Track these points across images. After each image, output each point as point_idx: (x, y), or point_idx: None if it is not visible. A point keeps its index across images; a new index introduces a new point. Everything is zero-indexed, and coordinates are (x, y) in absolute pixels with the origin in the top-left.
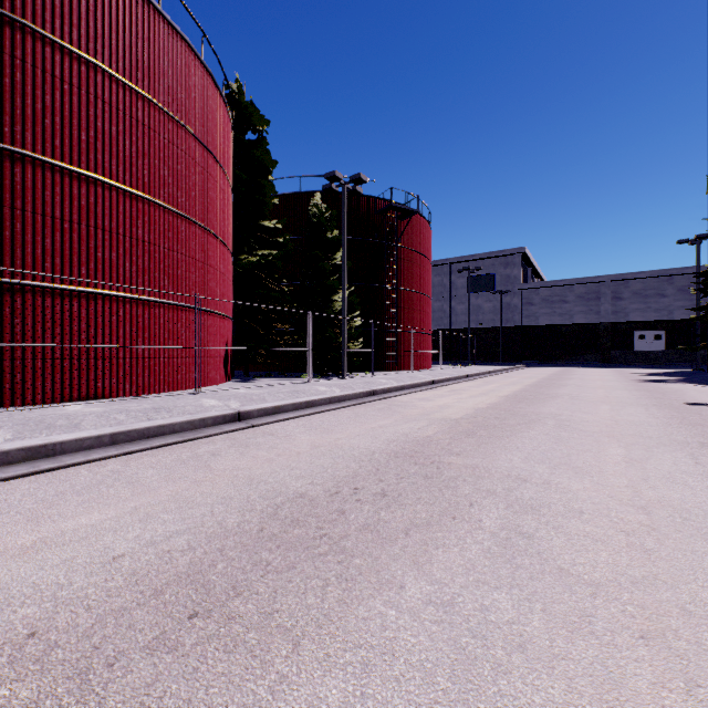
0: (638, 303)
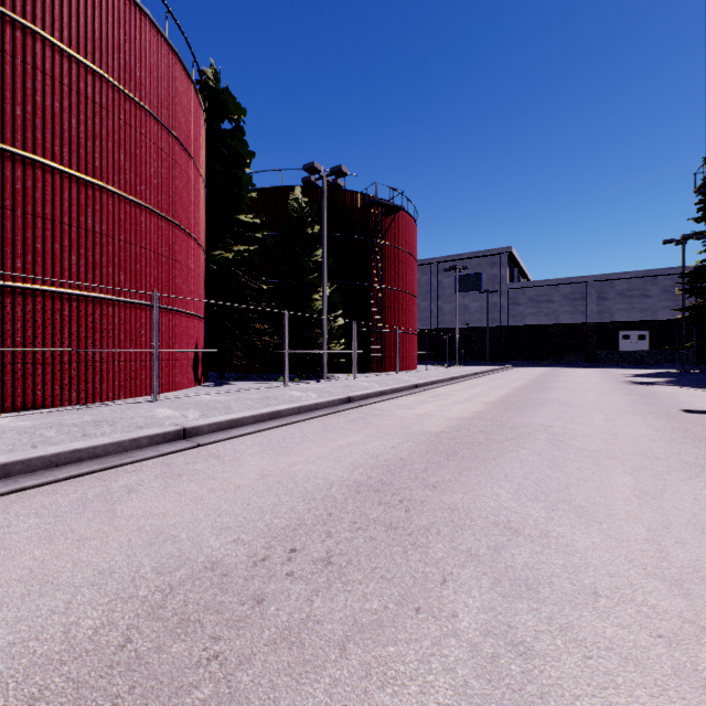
0: (623, 303)
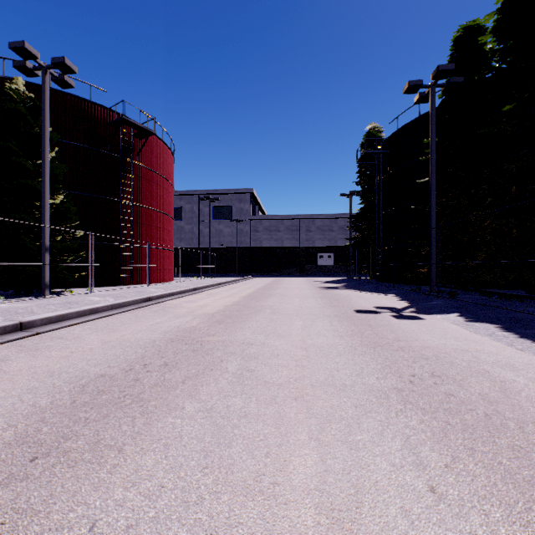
0: (320, 235)
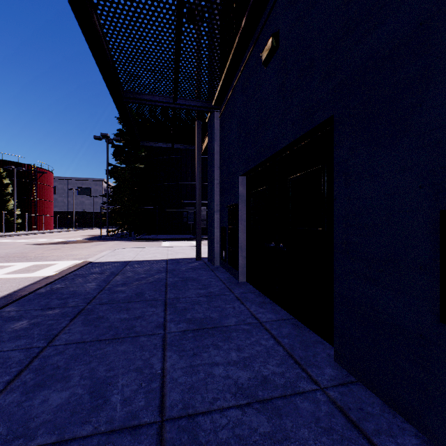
0: None
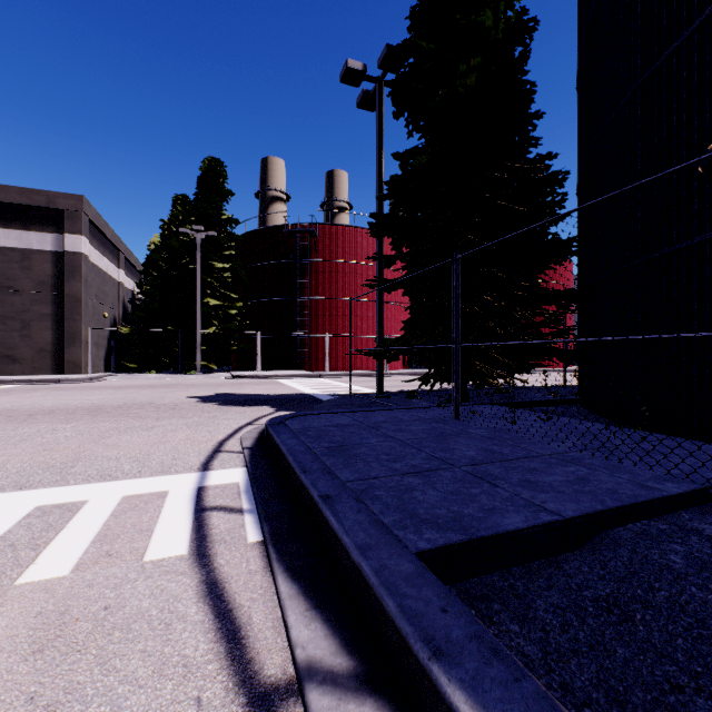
0: None
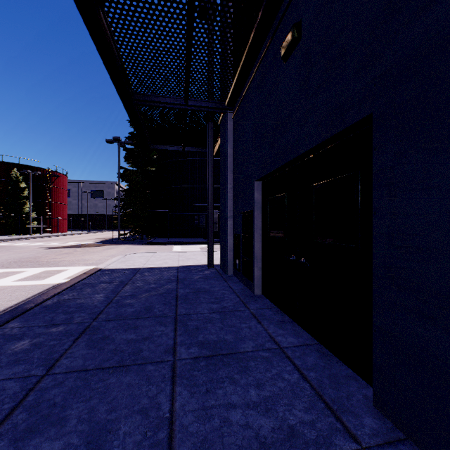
0: None
